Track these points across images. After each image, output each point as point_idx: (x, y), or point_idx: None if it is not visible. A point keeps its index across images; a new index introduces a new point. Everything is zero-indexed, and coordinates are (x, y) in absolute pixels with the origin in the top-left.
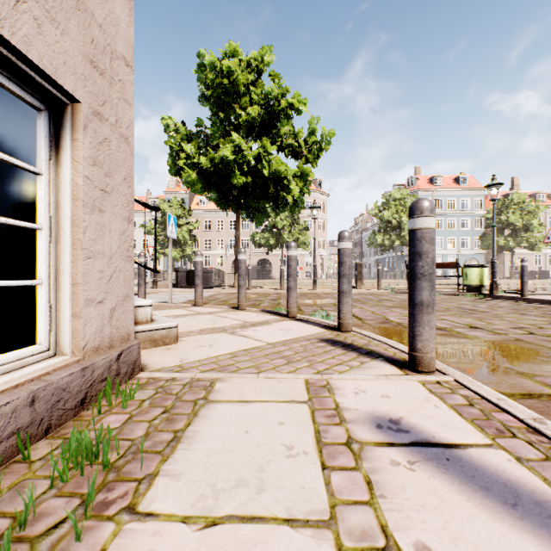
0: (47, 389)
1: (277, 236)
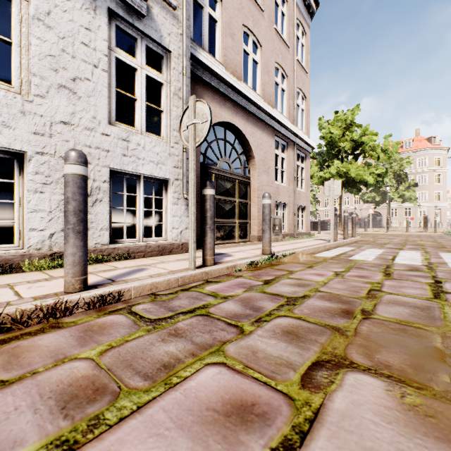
0: (305, 233)
1: (383, 194)
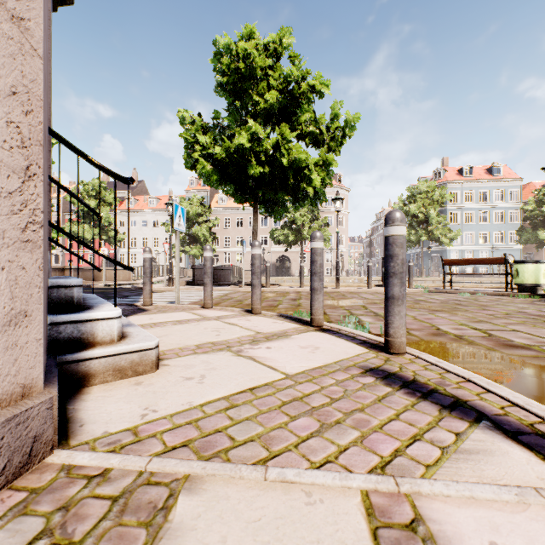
0: None
1: (296, 232)
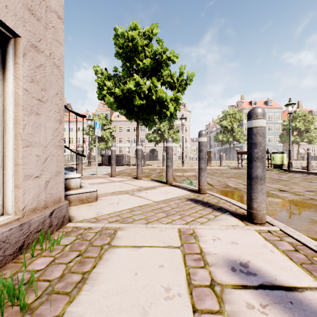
0: None
1: (161, 135)
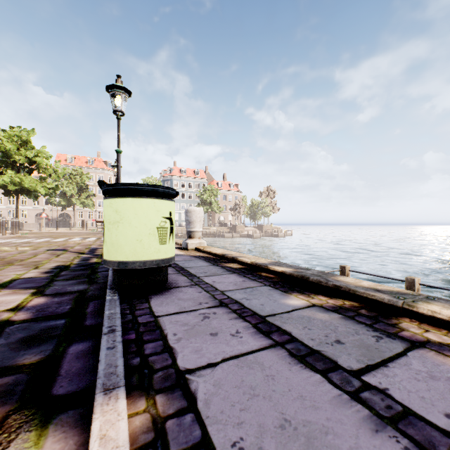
0: None
1: (68, 200)
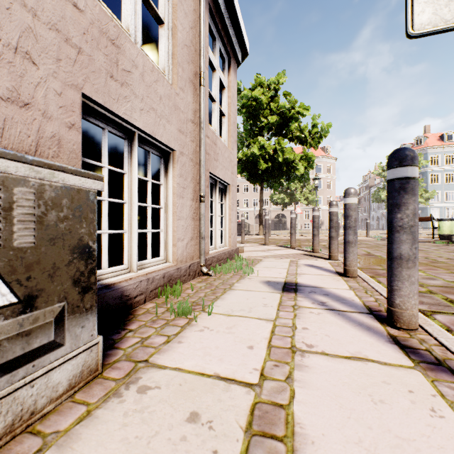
0: (229, 252)
1: (291, 196)
